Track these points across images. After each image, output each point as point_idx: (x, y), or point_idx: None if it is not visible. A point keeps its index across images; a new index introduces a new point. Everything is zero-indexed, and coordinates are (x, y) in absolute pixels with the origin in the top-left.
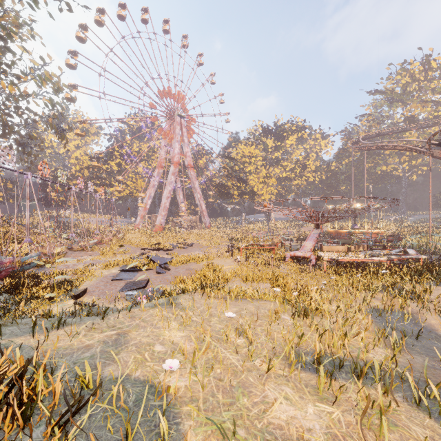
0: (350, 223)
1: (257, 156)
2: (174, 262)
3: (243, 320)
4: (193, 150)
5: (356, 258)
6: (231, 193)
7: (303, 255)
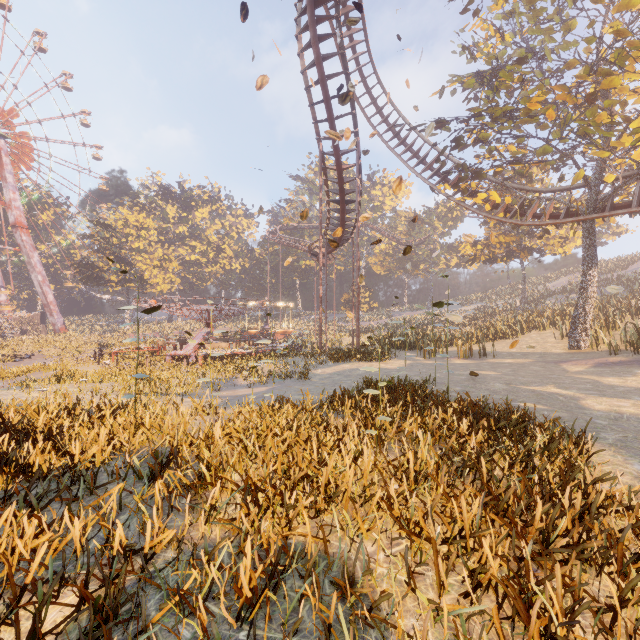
0: (259, 323)
1: (150, 229)
2: (4, 376)
3: (97, 388)
4: (28, 198)
5: (229, 351)
6: (106, 277)
7: (184, 353)
